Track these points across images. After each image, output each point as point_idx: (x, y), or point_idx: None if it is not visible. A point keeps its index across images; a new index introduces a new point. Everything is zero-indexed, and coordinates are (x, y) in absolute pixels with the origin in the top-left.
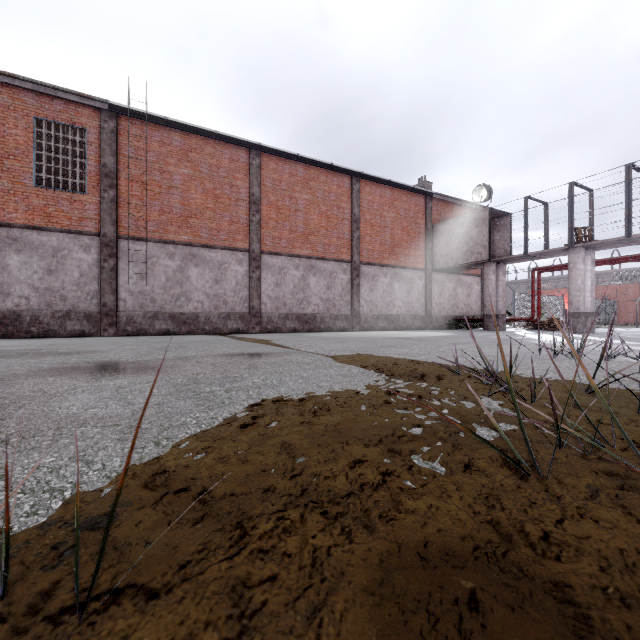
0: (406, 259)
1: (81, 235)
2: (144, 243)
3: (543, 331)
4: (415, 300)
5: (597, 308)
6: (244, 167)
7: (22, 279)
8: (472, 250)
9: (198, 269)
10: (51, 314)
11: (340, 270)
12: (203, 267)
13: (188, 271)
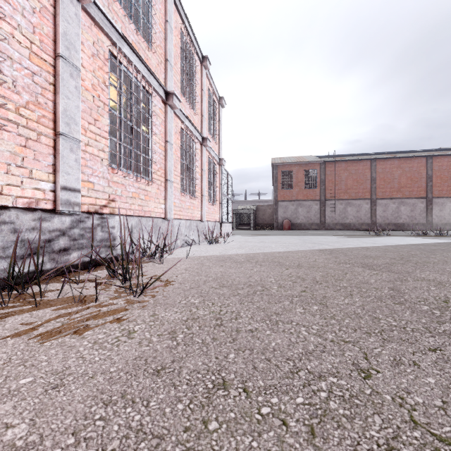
0: None
1: (315, 201)
2: (332, 201)
3: None
4: None
5: None
6: (368, 167)
7: (301, 214)
8: None
9: (350, 207)
10: (308, 224)
11: (419, 202)
12: (352, 207)
13: (347, 208)
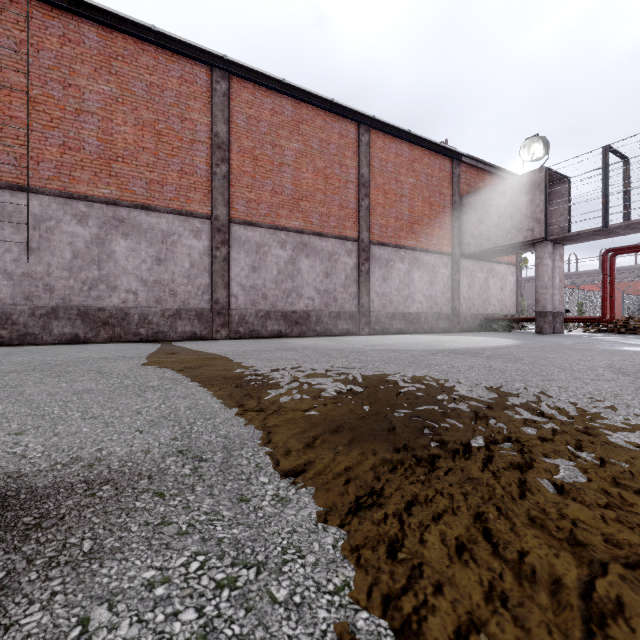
0: (428, 240)
1: None
2: (33, 196)
3: (621, 335)
4: (439, 294)
5: (636, 306)
6: (203, 93)
7: None
8: (519, 226)
9: (128, 241)
10: None
11: (343, 251)
12: (137, 239)
13: (111, 244)
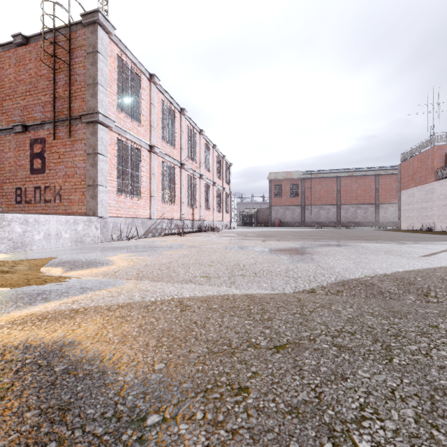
0: None
1: (298, 206)
2: (310, 206)
3: None
4: None
5: None
6: (335, 182)
7: (288, 215)
8: None
9: (322, 211)
10: (293, 222)
11: (370, 207)
12: (324, 210)
13: (320, 211)
